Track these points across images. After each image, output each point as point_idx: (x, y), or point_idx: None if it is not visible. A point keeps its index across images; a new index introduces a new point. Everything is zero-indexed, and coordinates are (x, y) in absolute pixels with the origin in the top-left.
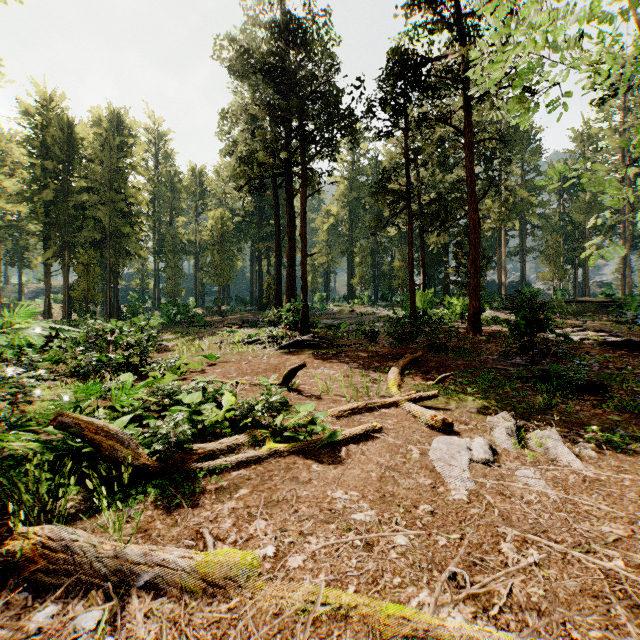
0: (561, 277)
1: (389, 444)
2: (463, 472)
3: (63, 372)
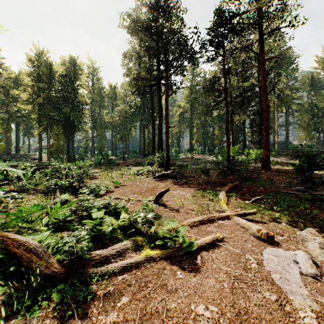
0: (311, 138)
1: (231, 252)
2: (300, 288)
3: (39, 190)
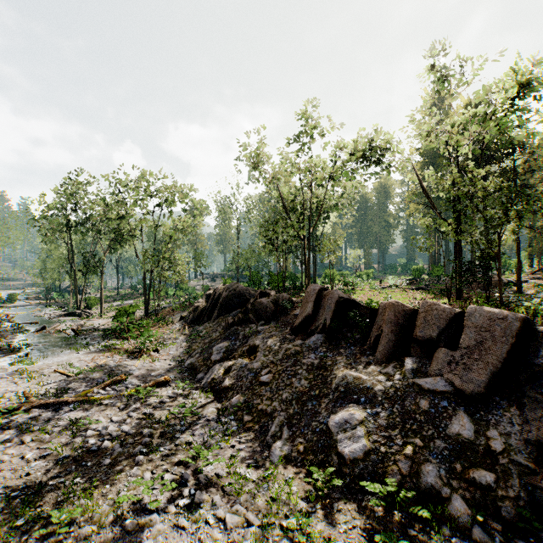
0: None
1: None
2: None
3: None
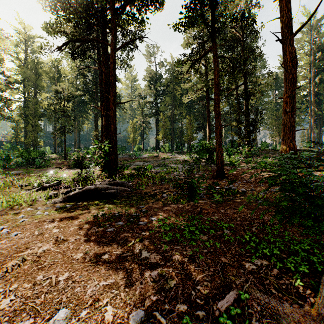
0: None
1: None
2: None
3: None
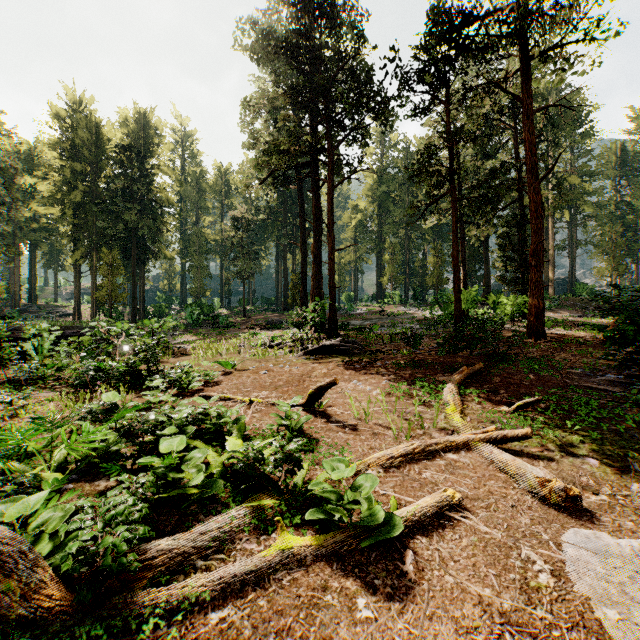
0: (621, 272)
1: (484, 540)
2: None
3: (67, 380)
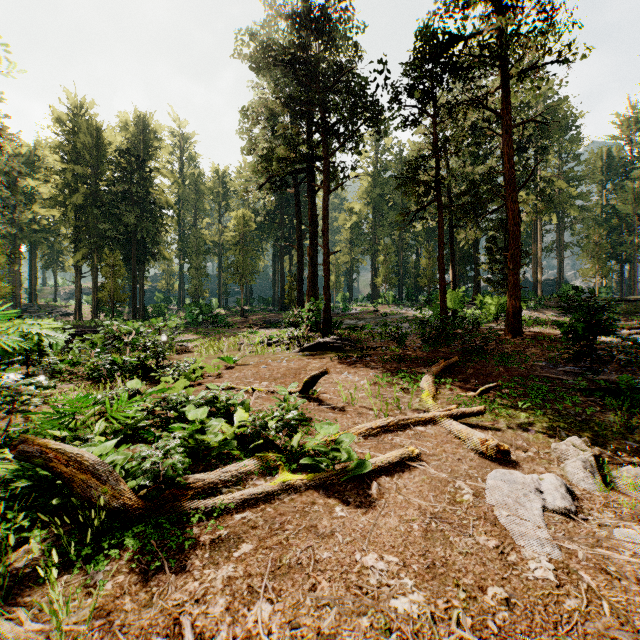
0: (605, 274)
1: (431, 478)
2: (538, 529)
3: (81, 374)
